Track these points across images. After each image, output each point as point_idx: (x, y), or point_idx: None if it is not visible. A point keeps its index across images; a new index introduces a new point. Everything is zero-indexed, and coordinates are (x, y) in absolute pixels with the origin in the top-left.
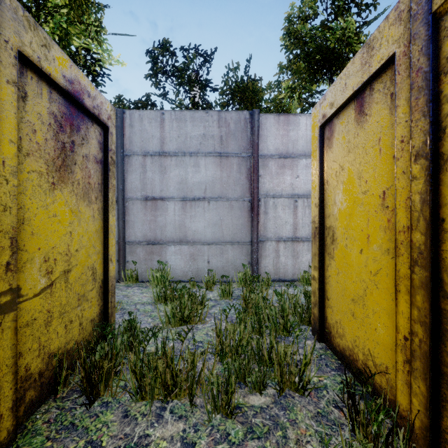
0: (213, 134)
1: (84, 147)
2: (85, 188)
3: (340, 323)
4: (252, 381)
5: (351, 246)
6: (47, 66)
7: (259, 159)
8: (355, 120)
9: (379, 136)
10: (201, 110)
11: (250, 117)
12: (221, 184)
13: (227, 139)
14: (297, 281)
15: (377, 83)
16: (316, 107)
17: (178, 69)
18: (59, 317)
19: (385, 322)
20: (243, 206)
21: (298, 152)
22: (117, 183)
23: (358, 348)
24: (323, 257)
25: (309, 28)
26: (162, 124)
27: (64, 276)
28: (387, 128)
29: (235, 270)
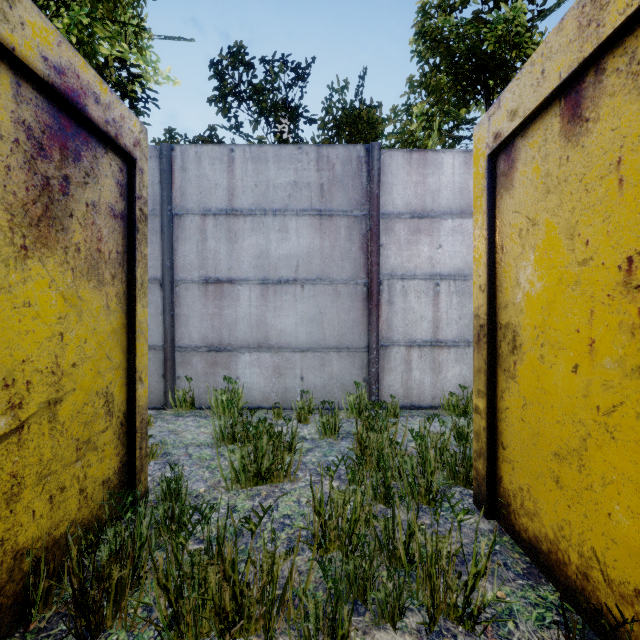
0: (310, 182)
1: (89, 188)
2: (92, 259)
3: (529, 491)
4: (378, 602)
5: (553, 359)
6: (6, 32)
7: (380, 220)
8: (561, 135)
9: (617, 155)
10: (291, 145)
11: (366, 155)
12: (321, 258)
13: (330, 189)
14: (440, 409)
15: (613, 58)
16: (482, 123)
17: (256, 89)
18: (36, 484)
19: (632, 504)
20: (355, 293)
21: (441, 209)
22: (163, 258)
23: (569, 543)
24: (494, 376)
25: (454, 22)
26: (230, 166)
27: (48, 410)
28: (638, 137)
29: (343, 391)
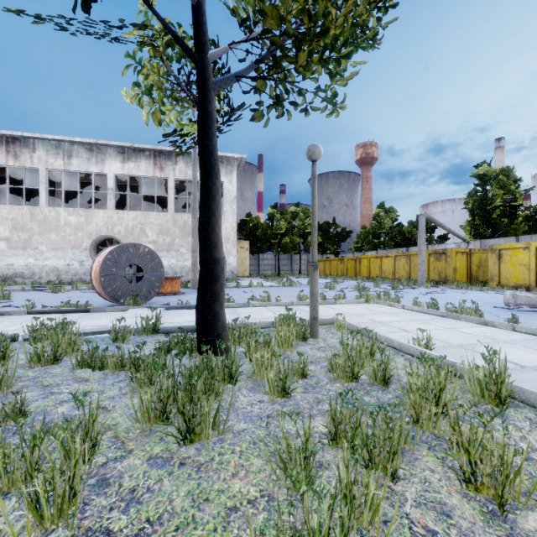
0: None
1: None
2: None
3: None
4: None
5: None
6: None
7: None
8: None
9: None
10: None
11: None
12: None
13: None
14: None
15: None
16: None
17: None
18: None
19: None
20: None
21: None
22: None
23: None
24: None
25: None
26: (531, 239)
27: None
28: None
29: None
